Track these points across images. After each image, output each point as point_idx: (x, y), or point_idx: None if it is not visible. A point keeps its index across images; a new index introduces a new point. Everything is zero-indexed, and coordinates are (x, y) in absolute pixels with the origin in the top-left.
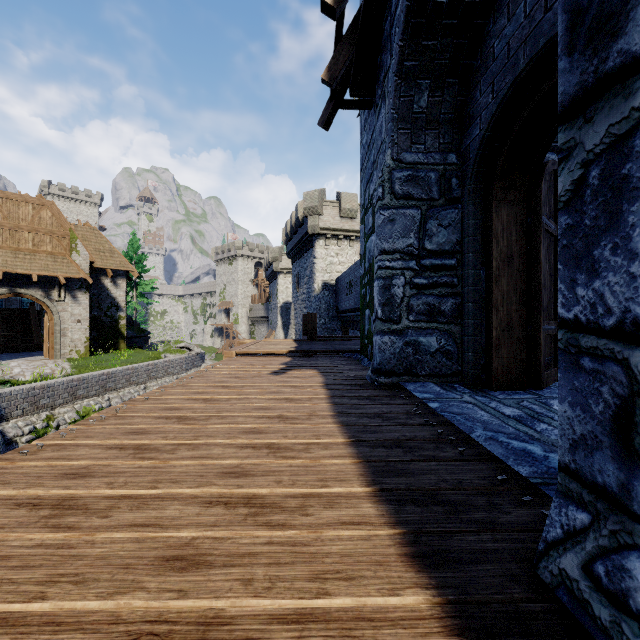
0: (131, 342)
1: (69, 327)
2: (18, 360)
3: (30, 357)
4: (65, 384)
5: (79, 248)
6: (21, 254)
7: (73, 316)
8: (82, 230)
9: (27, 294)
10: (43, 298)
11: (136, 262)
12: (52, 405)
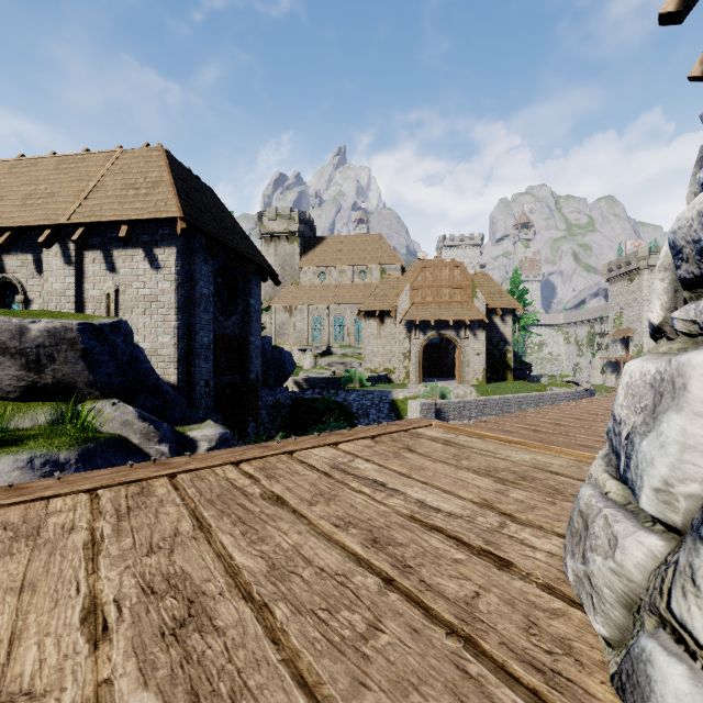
0: (514, 374)
1: (471, 359)
2: (440, 382)
3: (446, 381)
4: (476, 402)
5: (478, 295)
6: (442, 305)
7: (474, 350)
8: (477, 278)
9: (446, 334)
10: (455, 337)
11: (518, 297)
12: (469, 416)
